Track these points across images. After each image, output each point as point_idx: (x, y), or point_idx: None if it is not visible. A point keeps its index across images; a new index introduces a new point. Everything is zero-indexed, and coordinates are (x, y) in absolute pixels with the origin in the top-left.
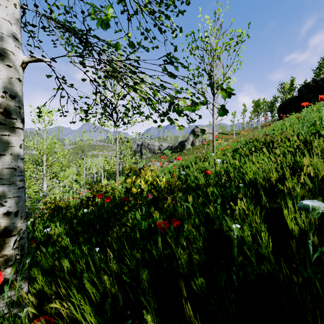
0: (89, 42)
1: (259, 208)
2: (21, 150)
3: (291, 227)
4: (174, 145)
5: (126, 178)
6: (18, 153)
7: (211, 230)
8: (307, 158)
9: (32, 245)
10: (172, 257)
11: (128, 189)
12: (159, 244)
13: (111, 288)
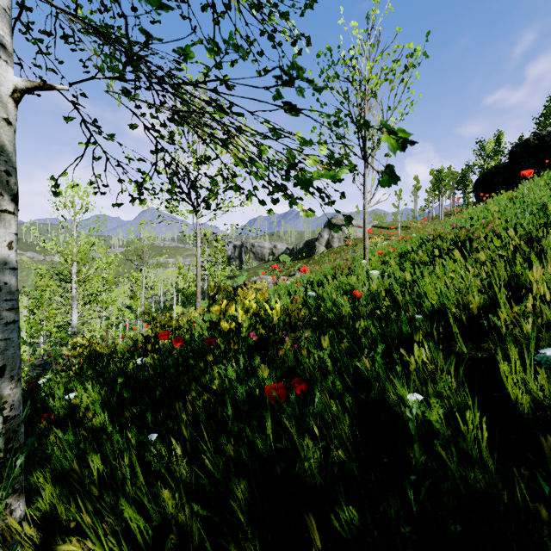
0: (144, 59)
1: (454, 361)
2: (11, 252)
3: (516, 396)
4: (297, 247)
5: (211, 304)
6: (5, 258)
7: (365, 401)
8: (540, 267)
9: (41, 424)
10: (292, 454)
11: (215, 324)
12: (268, 430)
13: (177, 512)
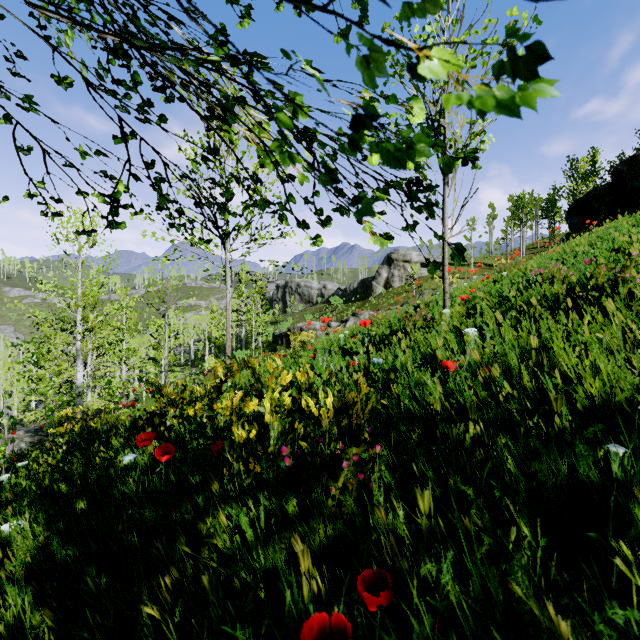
0: None
1: None
2: None
3: None
4: (351, 287)
5: (215, 397)
6: None
7: None
8: None
9: None
10: None
11: (221, 430)
12: None
13: None
